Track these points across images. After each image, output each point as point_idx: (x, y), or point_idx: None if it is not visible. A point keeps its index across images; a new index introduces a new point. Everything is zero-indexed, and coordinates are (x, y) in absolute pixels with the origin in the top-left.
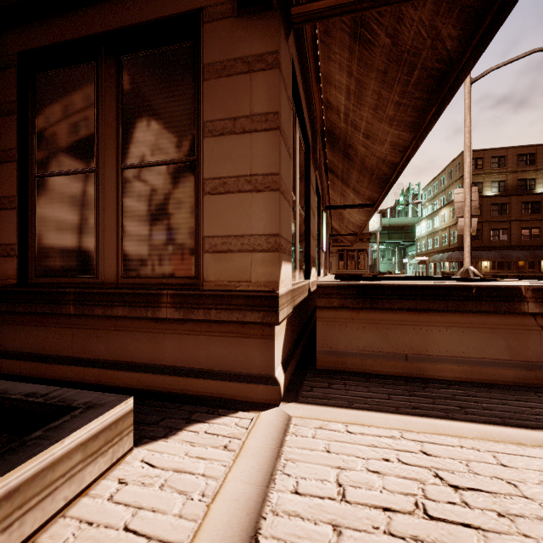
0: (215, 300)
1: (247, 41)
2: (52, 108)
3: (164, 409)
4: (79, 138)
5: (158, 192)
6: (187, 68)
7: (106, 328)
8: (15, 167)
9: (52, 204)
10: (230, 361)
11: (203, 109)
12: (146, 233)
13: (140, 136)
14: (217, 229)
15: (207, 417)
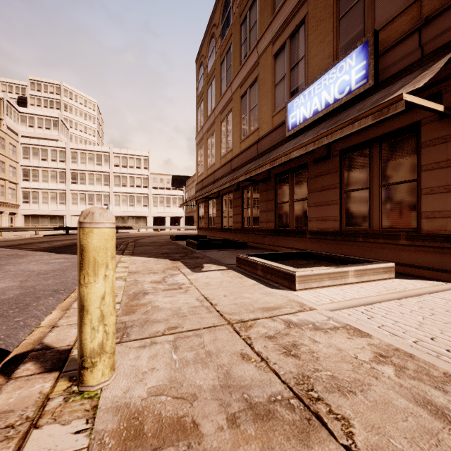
0: (427, 238)
1: (444, 130)
2: (351, 166)
3: (402, 276)
4: (362, 176)
5: (398, 194)
6: (413, 143)
7: (374, 247)
8: (338, 190)
9: (351, 201)
10: (435, 263)
11: (420, 161)
12: (392, 211)
13: (389, 173)
14: (428, 209)
15: (422, 280)
